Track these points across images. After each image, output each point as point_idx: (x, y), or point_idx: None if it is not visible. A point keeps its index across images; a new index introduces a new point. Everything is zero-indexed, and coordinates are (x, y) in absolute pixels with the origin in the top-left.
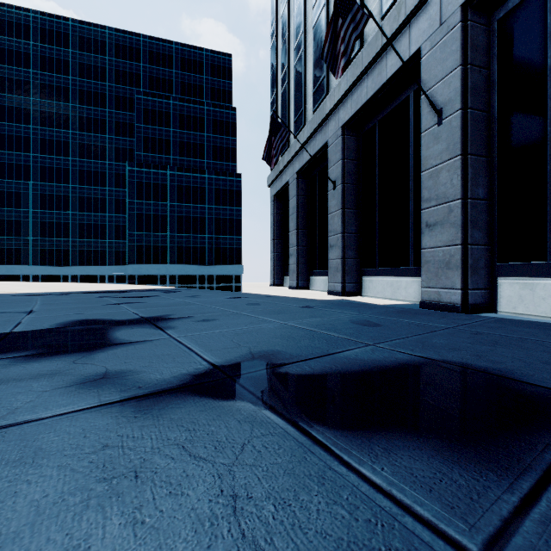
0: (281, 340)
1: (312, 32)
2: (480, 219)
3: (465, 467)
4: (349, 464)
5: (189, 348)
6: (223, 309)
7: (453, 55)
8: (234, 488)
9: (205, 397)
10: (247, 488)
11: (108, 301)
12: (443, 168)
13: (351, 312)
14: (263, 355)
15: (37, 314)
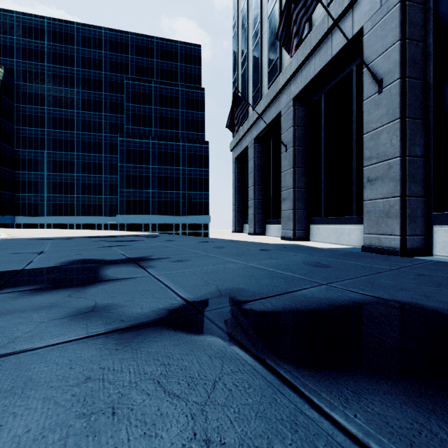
0: (244, 279)
1: (267, 21)
2: (417, 174)
3: (442, 417)
4: (320, 408)
5: (166, 285)
6: (194, 251)
7: (392, 32)
8: (207, 431)
9: (179, 331)
10: (220, 432)
11: (102, 244)
12: (383, 130)
13: (303, 254)
14: (229, 293)
15: (46, 254)
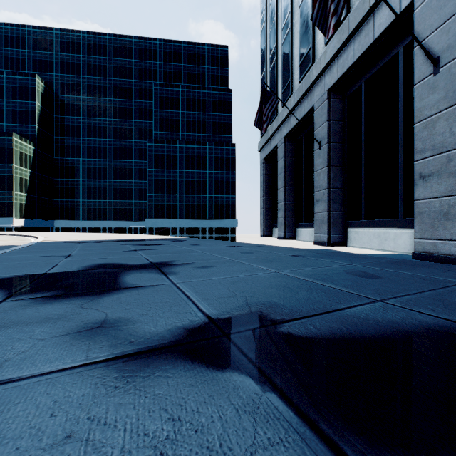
0: (277, 290)
1: (298, 10)
2: None
3: None
4: None
5: (187, 295)
6: (220, 256)
7: None
8: None
9: (197, 362)
10: None
11: (128, 248)
12: (441, 117)
13: (343, 261)
14: (260, 308)
15: (72, 258)
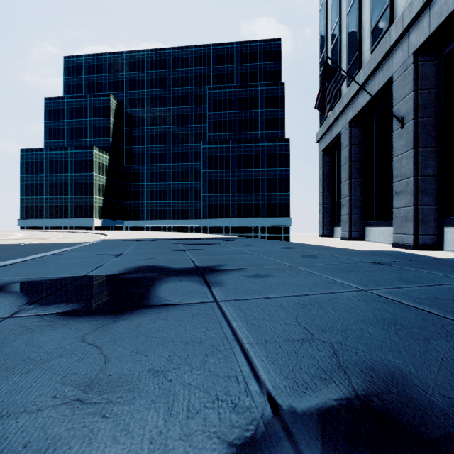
0: (384, 332)
1: None
2: None
3: None
4: None
5: (233, 329)
6: (277, 261)
7: None
8: None
9: None
10: None
11: (178, 247)
12: None
13: None
14: (372, 384)
15: (121, 257)
